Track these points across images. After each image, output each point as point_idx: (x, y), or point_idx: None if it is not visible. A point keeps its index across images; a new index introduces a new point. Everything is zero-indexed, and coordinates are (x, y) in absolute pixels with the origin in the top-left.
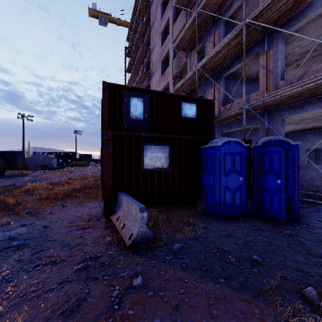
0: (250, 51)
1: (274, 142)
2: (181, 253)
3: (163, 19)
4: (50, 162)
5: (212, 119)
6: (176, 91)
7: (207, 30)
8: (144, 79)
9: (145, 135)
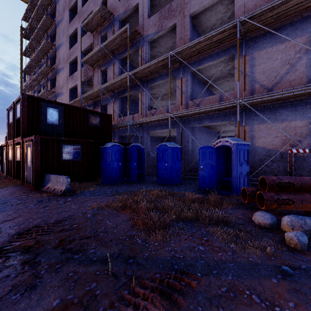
0: (134, 87)
1: (135, 146)
2: (87, 194)
3: (71, 25)
4: None
5: (110, 127)
6: (84, 98)
7: (109, 59)
8: (48, 72)
9: (63, 139)
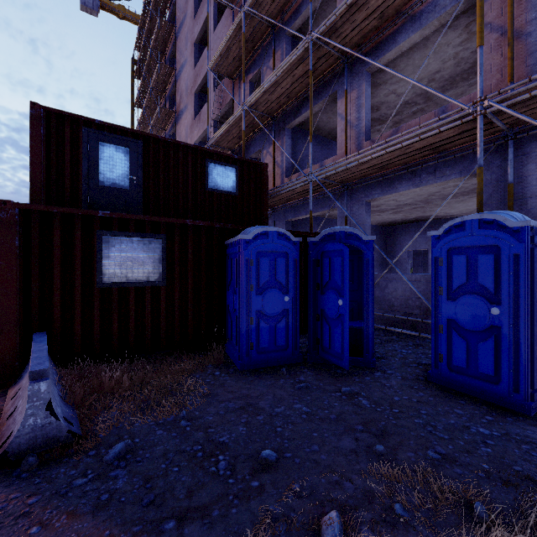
0: (325, 90)
1: (338, 235)
2: (120, 464)
3: (197, 19)
4: None
5: (264, 196)
6: (215, 147)
7: (264, 48)
8: (165, 122)
9: (106, 216)
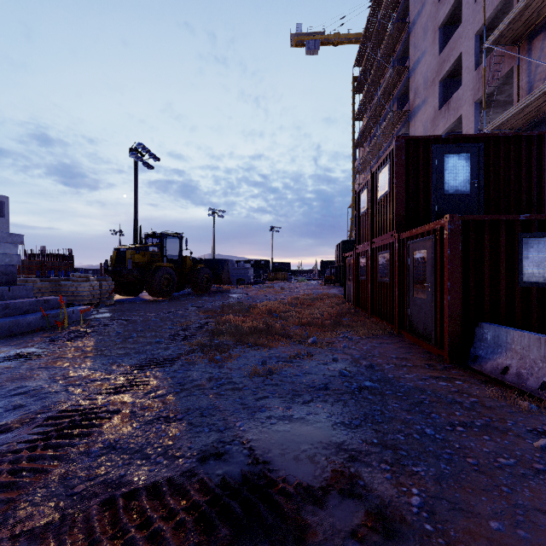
0: None
1: None
2: None
3: (443, 0)
4: (247, 274)
5: None
6: (491, 132)
7: None
8: (394, 125)
9: (524, 219)
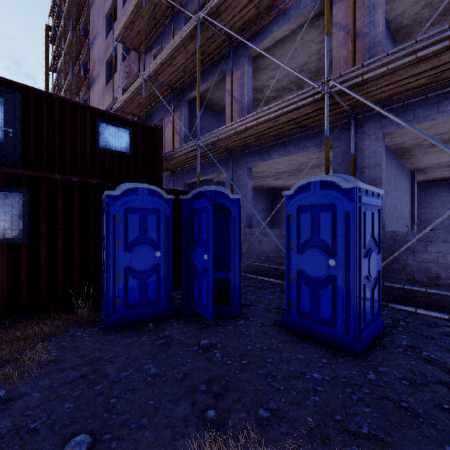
0: (216, 68)
1: (209, 193)
2: None
3: None
4: None
5: (158, 158)
6: (121, 112)
7: (166, 27)
8: (79, 87)
9: None
